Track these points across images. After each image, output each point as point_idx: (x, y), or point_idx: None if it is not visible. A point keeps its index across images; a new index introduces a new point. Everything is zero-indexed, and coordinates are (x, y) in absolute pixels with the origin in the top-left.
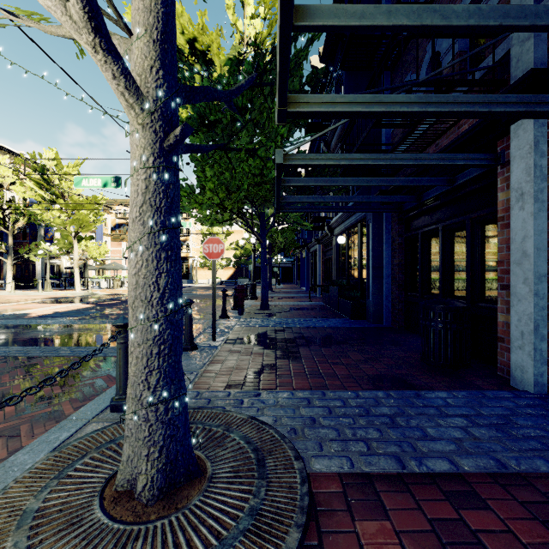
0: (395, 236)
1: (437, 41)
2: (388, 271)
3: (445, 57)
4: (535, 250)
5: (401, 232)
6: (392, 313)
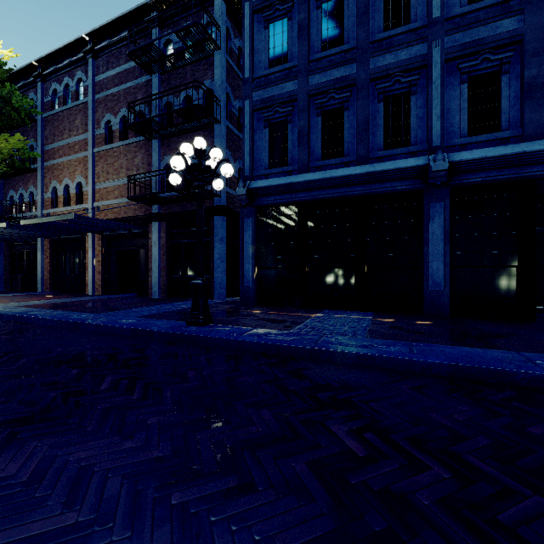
0: (6, 251)
1: (23, 190)
2: (2, 266)
3: (25, 199)
4: (42, 262)
5: (9, 250)
6: (4, 284)
